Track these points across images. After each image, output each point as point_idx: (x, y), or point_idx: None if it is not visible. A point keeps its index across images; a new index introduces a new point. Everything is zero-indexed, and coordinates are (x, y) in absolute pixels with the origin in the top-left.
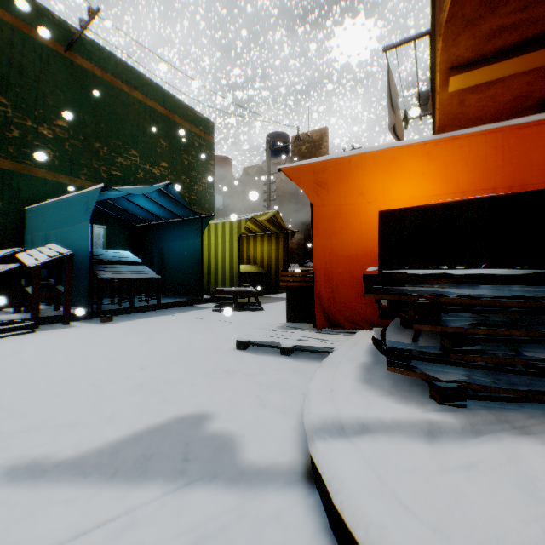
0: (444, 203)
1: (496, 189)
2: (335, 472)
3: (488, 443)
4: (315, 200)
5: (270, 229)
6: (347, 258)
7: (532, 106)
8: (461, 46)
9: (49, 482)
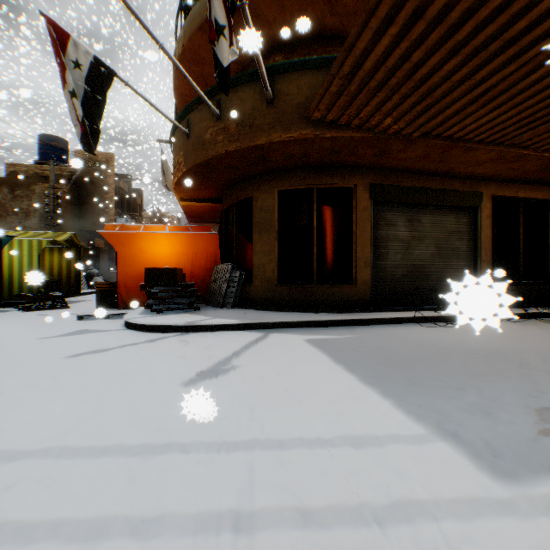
0: (160, 268)
1: (189, 254)
2: (134, 320)
3: (163, 315)
4: (119, 250)
5: (63, 244)
6: (135, 276)
7: (218, 211)
8: (182, 194)
9: (60, 337)
